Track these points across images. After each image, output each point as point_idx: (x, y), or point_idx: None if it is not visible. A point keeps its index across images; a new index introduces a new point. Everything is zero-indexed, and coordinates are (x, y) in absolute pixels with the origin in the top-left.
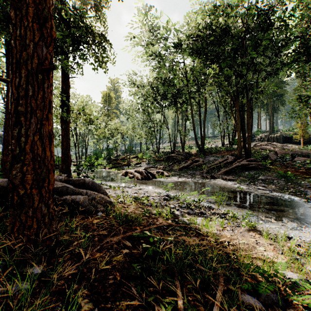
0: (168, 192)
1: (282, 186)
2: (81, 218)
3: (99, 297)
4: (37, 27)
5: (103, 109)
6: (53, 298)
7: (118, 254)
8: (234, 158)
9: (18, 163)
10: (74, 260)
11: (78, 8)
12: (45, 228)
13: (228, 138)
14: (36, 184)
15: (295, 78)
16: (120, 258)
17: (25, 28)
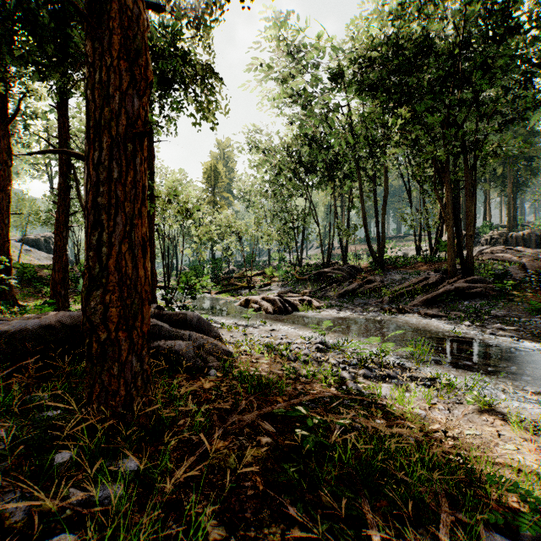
0: (323, 337)
1: (537, 330)
2: (184, 379)
3: (233, 517)
4: (126, 67)
5: (205, 192)
6: (161, 513)
7: (253, 445)
8: (442, 277)
9: (97, 288)
10: (183, 451)
11: (169, 26)
12: (137, 395)
13: (428, 240)
14: (124, 324)
15: None
16: (258, 451)
17: (108, 70)
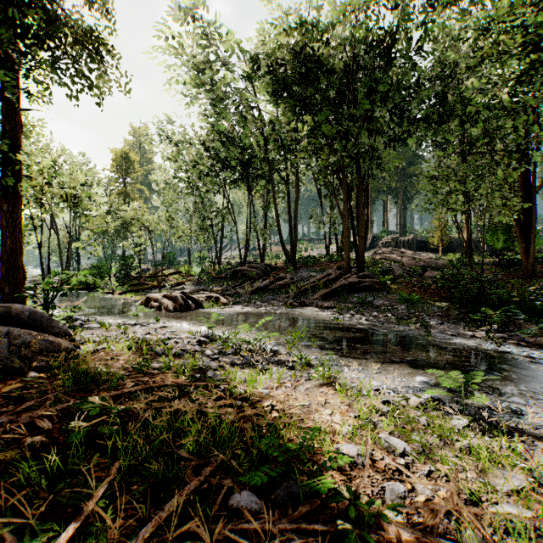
0: (214, 331)
1: (401, 315)
2: None
3: None
4: None
5: (115, 182)
6: None
7: (12, 448)
8: (341, 273)
9: None
10: None
11: None
12: None
13: (336, 241)
14: None
15: (432, 151)
16: (12, 454)
17: None
